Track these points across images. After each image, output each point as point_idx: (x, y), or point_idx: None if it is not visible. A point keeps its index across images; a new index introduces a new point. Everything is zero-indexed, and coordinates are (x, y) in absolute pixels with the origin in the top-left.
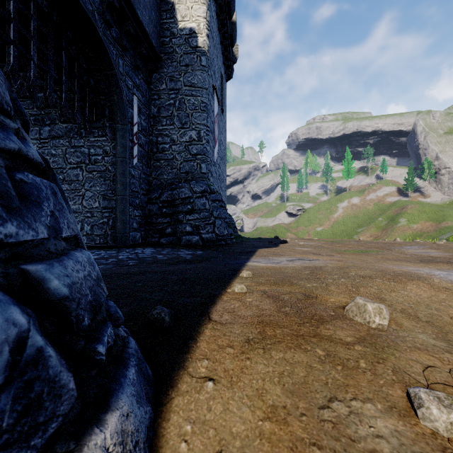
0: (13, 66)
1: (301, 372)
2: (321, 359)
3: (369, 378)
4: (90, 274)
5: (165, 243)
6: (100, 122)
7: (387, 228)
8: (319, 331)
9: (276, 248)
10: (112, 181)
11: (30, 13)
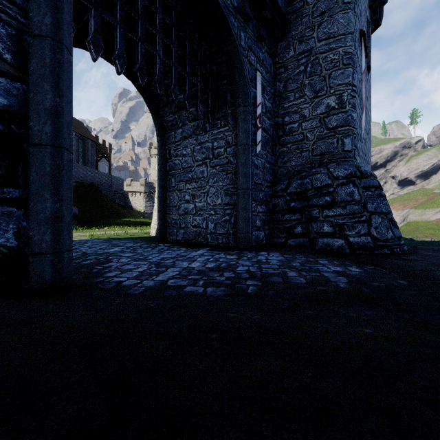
0: (140, 63)
1: None
2: None
3: None
4: None
5: (294, 246)
6: (222, 111)
7: None
8: None
9: None
10: (233, 174)
11: (155, 7)
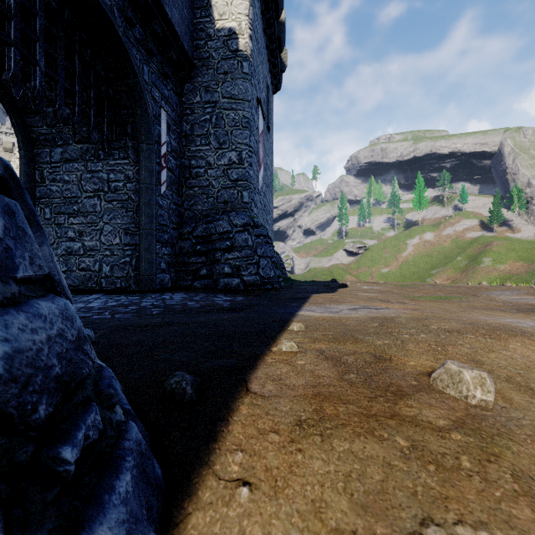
0: (14, 72)
1: (377, 474)
2: (404, 453)
3: (478, 486)
4: (64, 334)
5: (200, 287)
6: (121, 142)
7: (468, 270)
8: (398, 409)
9: (334, 294)
10: (135, 212)
11: (35, 9)
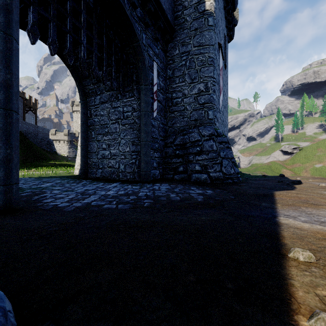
0: (69, 49)
1: None
2: None
3: None
4: None
5: (178, 180)
6: (130, 87)
7: None
8: None
9: (296, 191)
10: (138, 131)
11: (80, 9)
